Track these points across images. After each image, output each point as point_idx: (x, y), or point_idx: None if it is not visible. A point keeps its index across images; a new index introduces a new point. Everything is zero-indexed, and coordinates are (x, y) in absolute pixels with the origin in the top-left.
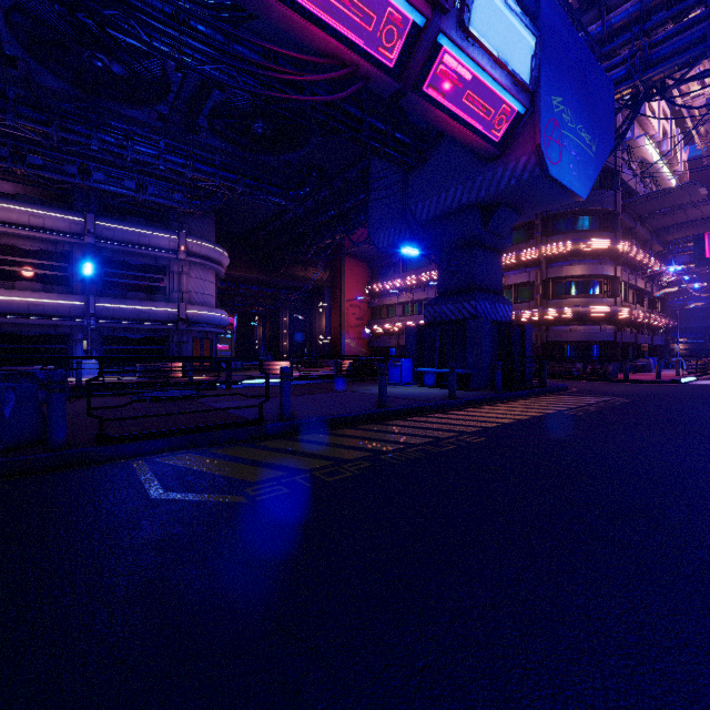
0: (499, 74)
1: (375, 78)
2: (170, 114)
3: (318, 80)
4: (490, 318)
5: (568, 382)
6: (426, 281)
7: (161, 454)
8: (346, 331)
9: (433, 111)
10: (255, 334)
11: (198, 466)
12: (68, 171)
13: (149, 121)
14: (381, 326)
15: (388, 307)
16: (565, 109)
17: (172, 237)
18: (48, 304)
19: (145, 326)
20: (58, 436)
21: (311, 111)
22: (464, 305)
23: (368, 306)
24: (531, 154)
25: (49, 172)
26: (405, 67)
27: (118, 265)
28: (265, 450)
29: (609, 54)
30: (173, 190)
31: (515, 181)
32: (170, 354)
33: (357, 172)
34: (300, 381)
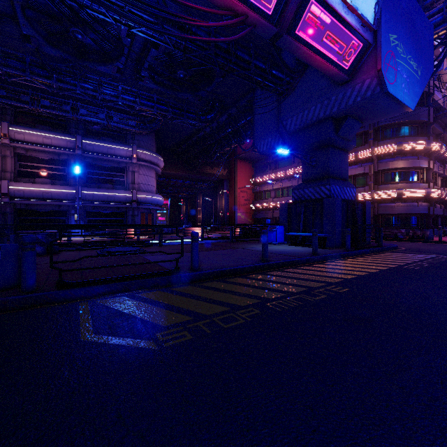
0: (351, 18)
1: (259, 24)
2: (125, 69)
3: (219, 25)
4: (340, 198)
5: (396, 242)
6: (291, 174)
7: (102, 296)
8: (238, 208)
9: (301, 48)
10: (181, 210)
11: (125, 308)
12: (64, 109)
13: (111, 73)
14: (261, 205)
15: (266, 192)
16: (398, 43)
17: (128, 149)
18: (54, 192)
19: (112, 205)
20: (29, 282)
21: (214, 56)
22: (321, 188)
23: (253, 192)
24: (374, 77)
25: (53, 110)
26: (281, 15)
27: (95, 167)
28: (178, 295)
29: (428, 7)
30: (128, 119)
31: (360, 98)
32: (127, 223)
33: (246, 102)
34: (208, 240)
